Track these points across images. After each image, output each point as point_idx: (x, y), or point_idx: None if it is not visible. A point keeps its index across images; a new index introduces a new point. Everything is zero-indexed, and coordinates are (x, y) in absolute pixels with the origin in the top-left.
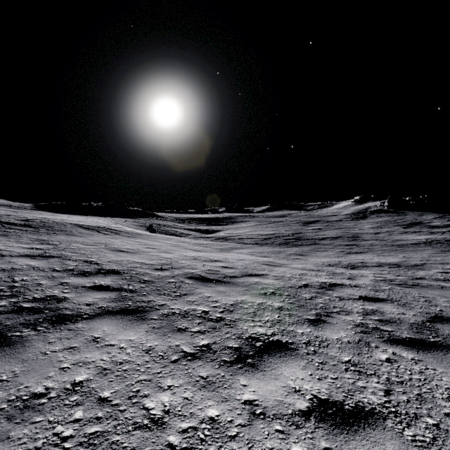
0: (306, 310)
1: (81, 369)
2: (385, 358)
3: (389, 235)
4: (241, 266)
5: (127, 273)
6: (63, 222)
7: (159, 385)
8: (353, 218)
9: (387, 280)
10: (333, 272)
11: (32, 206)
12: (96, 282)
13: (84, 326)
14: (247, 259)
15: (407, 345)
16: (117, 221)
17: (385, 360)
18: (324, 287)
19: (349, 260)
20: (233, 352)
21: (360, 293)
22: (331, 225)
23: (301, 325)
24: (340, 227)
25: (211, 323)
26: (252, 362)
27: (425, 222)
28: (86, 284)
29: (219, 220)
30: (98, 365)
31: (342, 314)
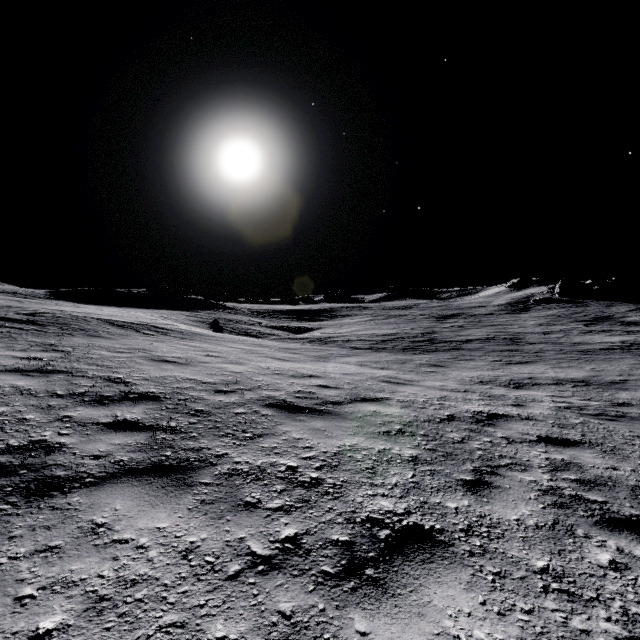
0: (456, 463)
1: (55, 600)
2: (608, 562)
3: (566, 336)
4: (348, 384)
5: (170, 398)
6: (87, 317)
7: (201, 638)
8: (509, 310)
9: (575, 407)
10: (489, 394)
11: (47, 293)
12: (118, 415)
13: (82, 501)
14: (357, 372)
15: (637, 532)
16: (168, 314)
17: (609, 565)
18: (480, 420)
19: (510, 374)
20: (339, 553)
21: (538, 431)
22: (478, 321)
23: (453, 492)
24: (492, 324)
25: (301, 491)
26: (374, 575)
27: (617, 316)
28: (100, 419)
29: (314, 313)
30: (90, 590)
31: (516, 470)
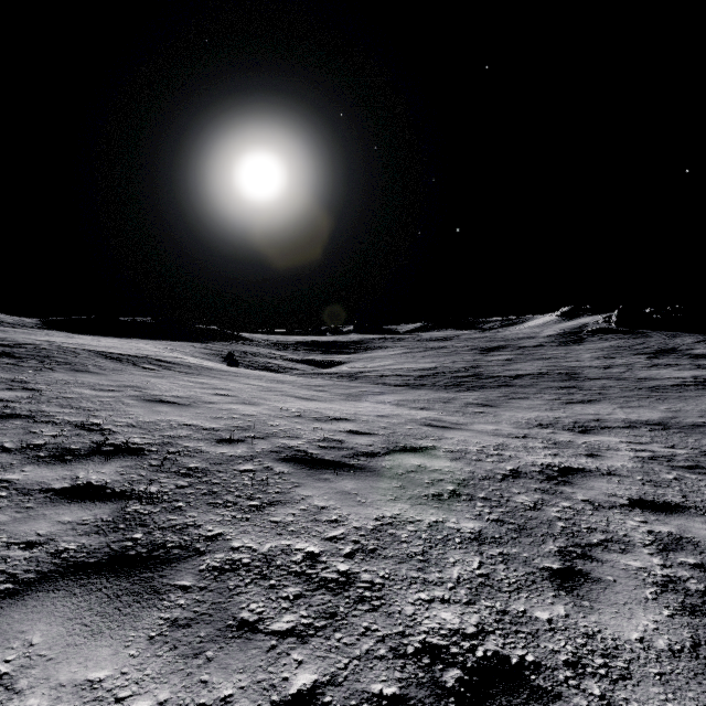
0: (534, 541)
1: None
2: None
3: (629, 371)
4: (384, 429)
5: (157, 451)
6: (77, 348)
7: None
8: (561, 342)
9: (661, 457)
10: (554, 440)
11: (38, 322)
12: (80, 476)
13: None
14: (394, 414)
15: None
16: (176, 346)
17: None
18: (551, 476)
19: (572, 415)
20: None
21: (627, 491)
22: (527, 353)
23: (540, 591)
24: (543, 357)
25: (324, 598)
26: None
27: (682, 349)
28: (53, 483)
29: (343, 345)
30: None
31: (615, 551)
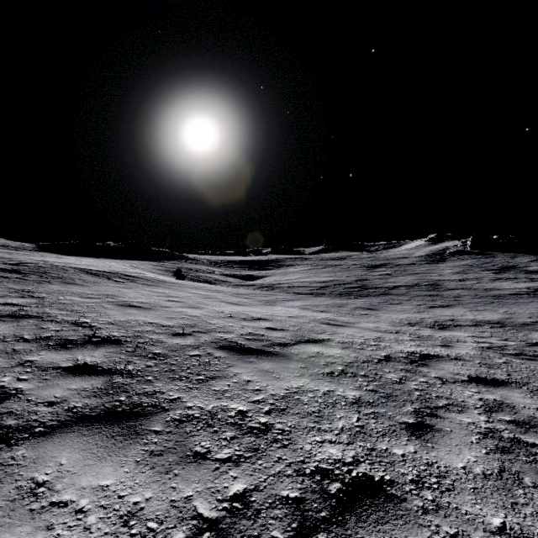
0: (397, 404)
1: None
2: None
3: (479, 283)
4: (293, 326)
5: (131, 341)
6: (65, 266)
7: None
8: (428, 261)
9: (496, 347)
10: (418, 335)
11: (34, 246)
12: (79, 359)
13: (27, 454)
14: (301, 315)
15: None
16: (137, 264)
17: None
18: (414, 360)
19: (434, 317)
20: (289, 513)
21: (467, 371)
22: (402, 269)
23: (398, 437)
24: (414, 272)
25: (250, 439)
26: None
27: (520, 266)
28: (61, 363)
29: (263, 263)
30: None
31: (454, 411)
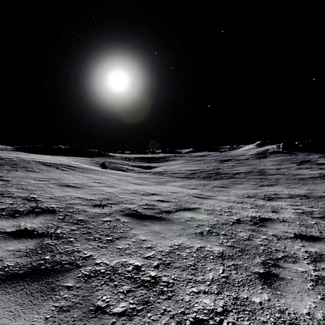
0: (249, 257)
1: None
2: None
3: (289, 171)
4: (175, 199)
5: (63, 211)
6: (30, 160)
7: None
8: (256, 157)
9: (307, 212)
10: (255, 204)
11: (13, 148)
12: (21, 225)
13: None
14: (180, 191)
15: None
16: (78, 159)
17: None
18: (256, 222)
19: (263, 192)
20: None
21: (292, 230)
22: (241, 162)
23: (254, 286)
24: (248, 164)
25: (142, 292)
26: None
27: (313, 160)
28: (7, 229)
29: (156, 159)
30: None
31: (290, 262)
